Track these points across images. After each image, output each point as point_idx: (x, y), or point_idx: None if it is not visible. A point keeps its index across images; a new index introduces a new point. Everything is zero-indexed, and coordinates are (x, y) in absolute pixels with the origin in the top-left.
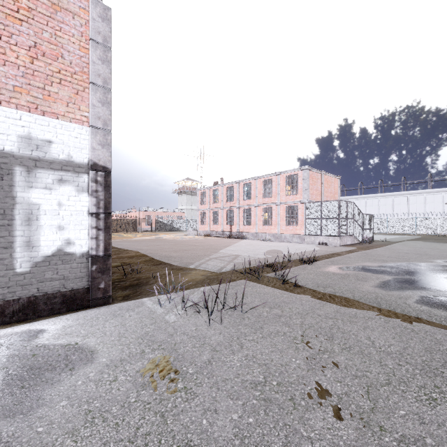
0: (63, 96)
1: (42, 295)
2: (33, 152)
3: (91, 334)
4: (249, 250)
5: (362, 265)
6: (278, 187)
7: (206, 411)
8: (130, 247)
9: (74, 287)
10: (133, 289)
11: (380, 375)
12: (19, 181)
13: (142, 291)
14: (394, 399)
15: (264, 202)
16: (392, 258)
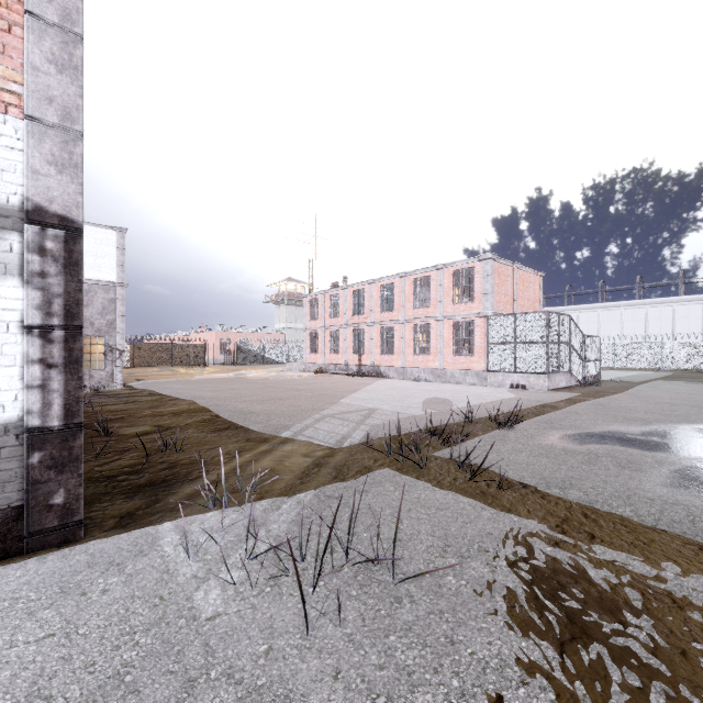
0: None
1: None
2: None
3: None
4: (393, 399)
5: (610, 429)
6: (440, 290)
7: None
8: (183, 393)
9: None
10: (151, 494)
11: None
12: None
13: (167, 500)
14: None
15: (416, 315)
16: (656, 415)
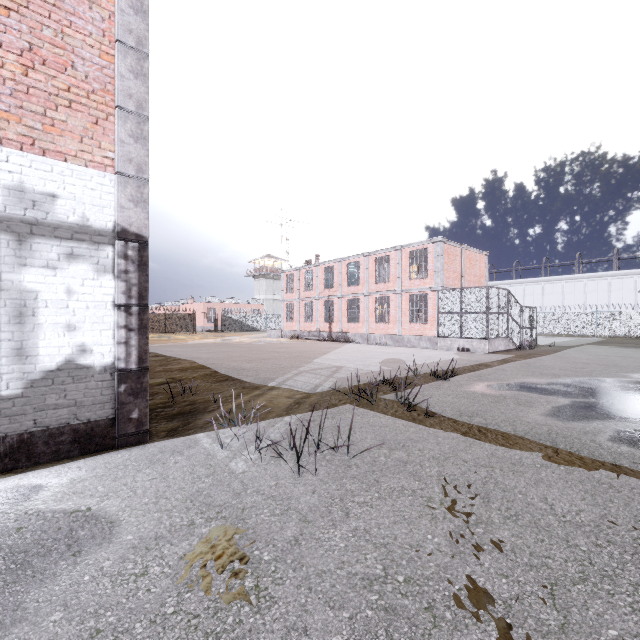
0: (75, 127)
1: (41, 431)
2: (27, 212)
3: (113, 492)
4: (357, 359)
5: (524, 381)
6: (398, 268)
7: (290, 630)
8: (183, 355)
9: (91, 417)
10: (184, 419)
11: (569, 564)
12: (6, 256)
13: (196, 422)
14: (596, 607)
15: (378, 289)
16: (567, 371)
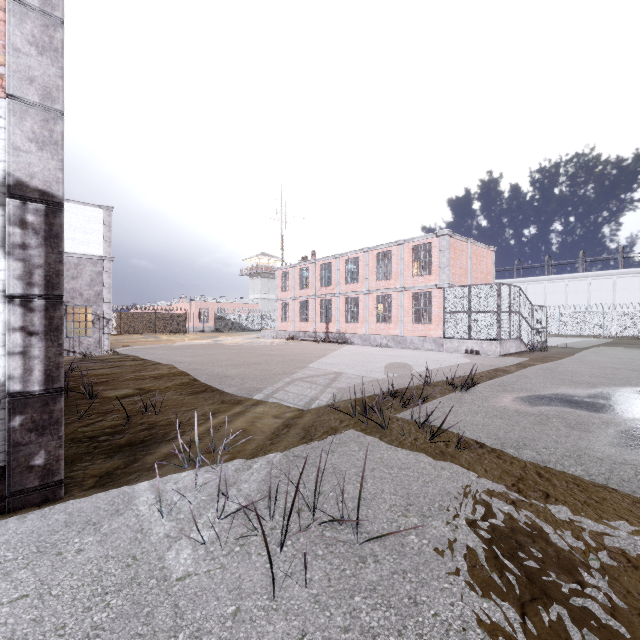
0: None
1: None
2: None
3: None
4: (357, 363)
5: (558, 392)
6: (400, 263)
7: None
8: (164, 358)
9: None
10: (130, 454)
11: None
12: None
13: (145, 460)
14: None
15: (378, 286)
16: (600, 379)
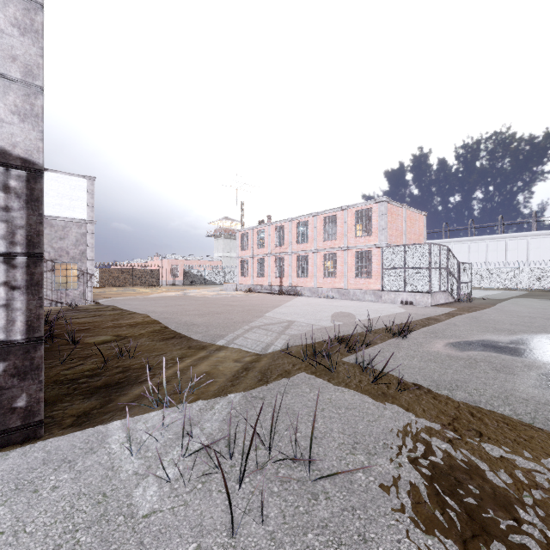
0: None
1: None
2: None
3: None
4: (307, 313)
5: (484, 338)
6: (344, 226)
7: None
8: (139, 308)
9: None
10: (105, 395)
11: None
12: None
13: (119, 401)
14: None
15: (325, 246)
16: (520, 327)
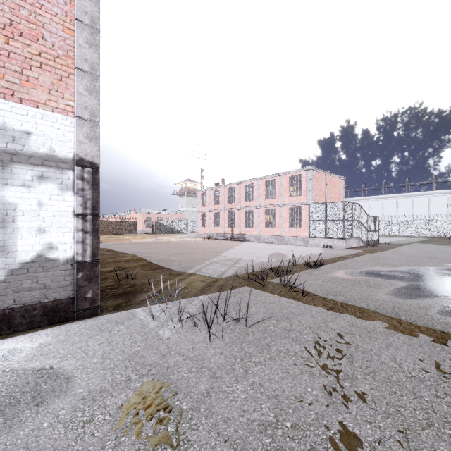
0: (44, 82)
1: (19, 307)
2: (8, 145)
3: (70, 354)
4: (252, 253)
5: (372, 269)
6: (281, 188)
7: None
8: (127, 250)
9: (57, 297)
10: (126, 297)
11: (417, 412)
12: None
13: (135, 300)
14: (441, 449)
15: (266, 203)
16: (402, 262)
